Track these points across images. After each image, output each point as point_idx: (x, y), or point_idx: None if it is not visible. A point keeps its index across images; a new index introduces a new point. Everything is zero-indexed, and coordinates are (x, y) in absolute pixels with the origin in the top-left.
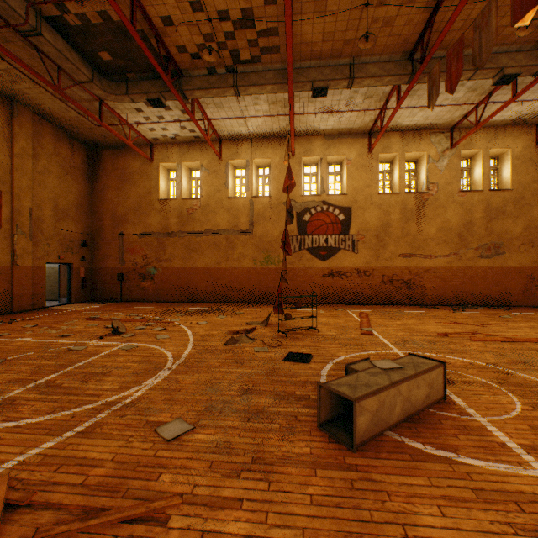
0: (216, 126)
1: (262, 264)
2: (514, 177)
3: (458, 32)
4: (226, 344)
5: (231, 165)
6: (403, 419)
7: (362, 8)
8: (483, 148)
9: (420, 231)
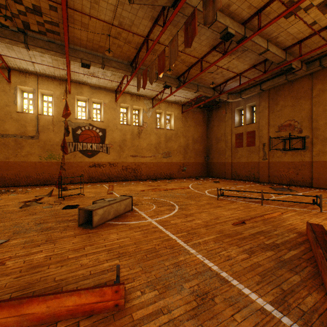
0: (6, 59)
1: (47, 159)
2: (175, 125)
3: (149, 62)
4: (21, 207)
5: (20, 89)
6: (114, 217)
7: (107, 36)
8: (164, 110)
9: (140, 144)
